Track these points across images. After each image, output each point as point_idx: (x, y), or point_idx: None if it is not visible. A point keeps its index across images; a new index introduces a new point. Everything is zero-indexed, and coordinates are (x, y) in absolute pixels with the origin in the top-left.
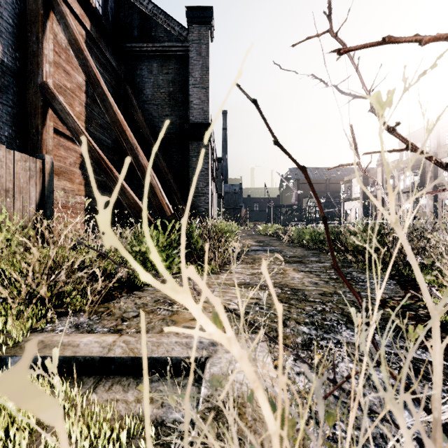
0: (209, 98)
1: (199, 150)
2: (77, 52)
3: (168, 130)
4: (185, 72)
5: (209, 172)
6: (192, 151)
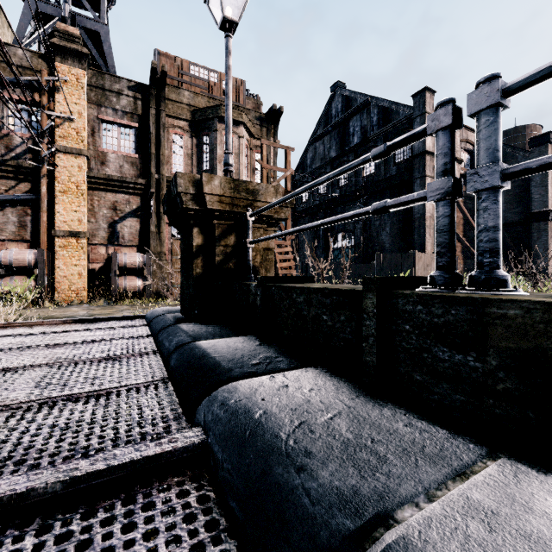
0: (549, 191)
1: (539, 228)
2: (463, 215)
3: (514, 217)
4: (528, 177)
5: (548, 241)
6: (533, 229)
